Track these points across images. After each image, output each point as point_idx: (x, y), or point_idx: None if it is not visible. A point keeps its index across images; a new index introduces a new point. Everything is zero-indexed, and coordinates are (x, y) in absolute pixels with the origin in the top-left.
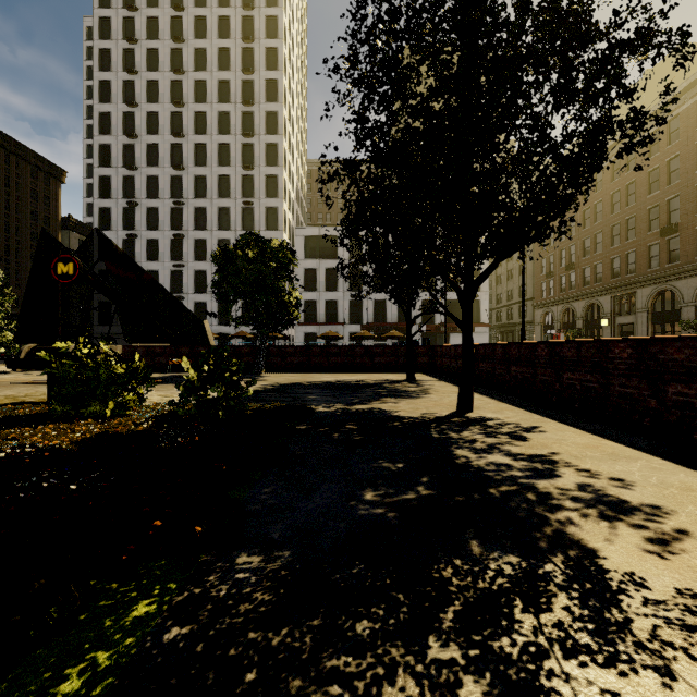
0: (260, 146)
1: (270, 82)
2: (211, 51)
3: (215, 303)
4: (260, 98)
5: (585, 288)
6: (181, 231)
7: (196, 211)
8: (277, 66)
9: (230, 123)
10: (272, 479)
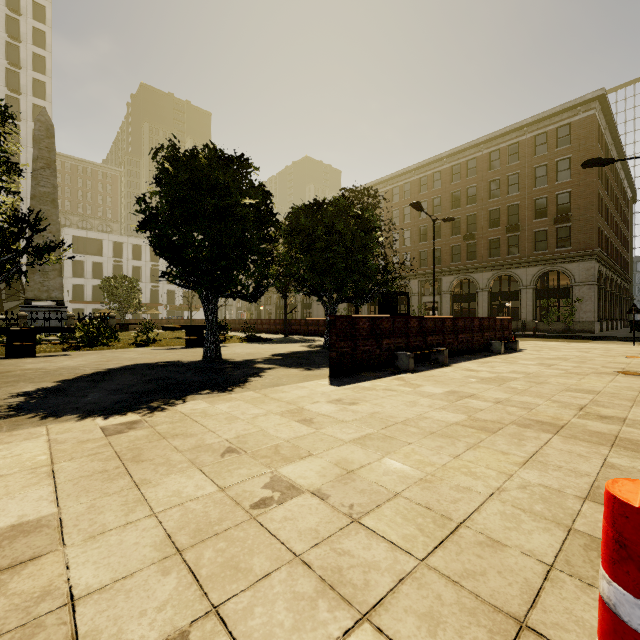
0: (27, 156)
1: (37, 106)
2: None
3: None
4: (27, 117)
5: None
6: None
7: None
8: (44, 96)
9: None
10: None
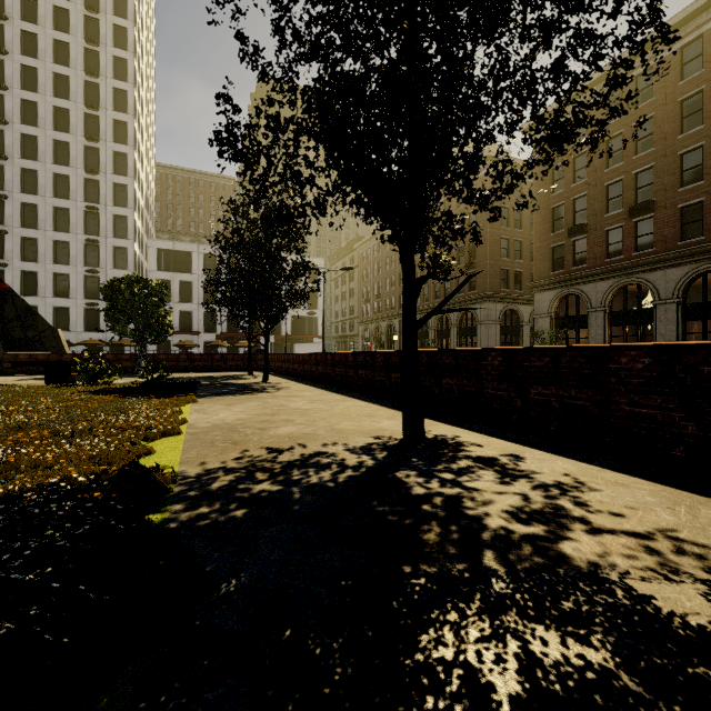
0: (107, 153)
1: (119, 91)
2: (45, 40)
3: (49, 307)
4: (107, 104)
5: (387, 312)
6: (2, 226)
7: (24, 207)
8: (126, 78)
9: (69, 121)
10: (199, 390)
